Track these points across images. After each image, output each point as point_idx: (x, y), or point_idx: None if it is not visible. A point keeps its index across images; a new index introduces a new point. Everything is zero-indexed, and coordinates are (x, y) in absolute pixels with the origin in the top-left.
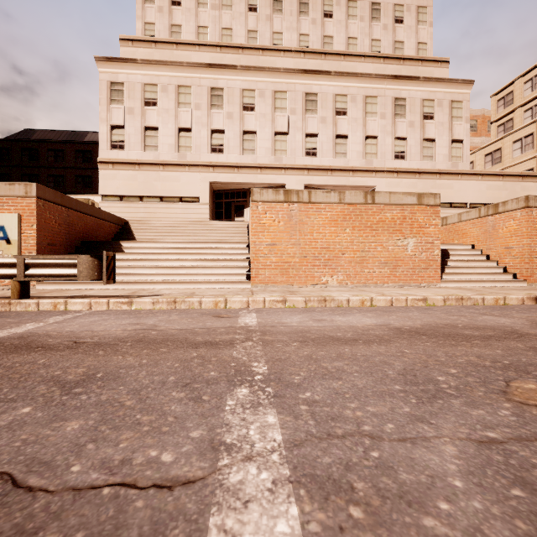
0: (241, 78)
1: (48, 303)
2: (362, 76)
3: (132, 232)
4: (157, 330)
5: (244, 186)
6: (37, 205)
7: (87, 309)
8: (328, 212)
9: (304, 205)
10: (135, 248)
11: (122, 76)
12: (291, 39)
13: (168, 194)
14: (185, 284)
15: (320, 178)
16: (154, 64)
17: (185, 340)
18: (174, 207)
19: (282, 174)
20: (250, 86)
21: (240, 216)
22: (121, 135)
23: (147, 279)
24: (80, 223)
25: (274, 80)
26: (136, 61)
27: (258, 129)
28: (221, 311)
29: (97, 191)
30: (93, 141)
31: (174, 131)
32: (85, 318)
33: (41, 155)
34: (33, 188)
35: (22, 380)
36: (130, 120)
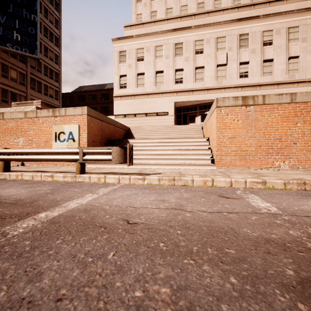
0: (194, 34)
1: (95, 177)
2: (285, 14)
3: (132, 134)
4: (187, 211)
5: (195, 103)
6: (87, 119)
7: (117, 182)
8: (280, 111)
9: (259, 106)
10: (136, 143)
11: (125, 47)
12: (227, 2)
13: (150, 111)
14: (169, 165)
15: (251, 92)
16: (142, 36)
17: (234, 232)
18: (153, 119)
19: (222, 92)
20: (200, 38)
21: (192, 122)
22: (124, 80)
23: (145, 162)
24: (107, 129)
25: (217, 30)
26: (132, 37)
27: (205, 65)
28: (218, 190)
29: (111, 114)
30: (109, 88)
31: (153, 73)
32: (121, 191)
33: (86, 98)
34: (85, 109)
35: (101, 309)
36: (129, 71)
